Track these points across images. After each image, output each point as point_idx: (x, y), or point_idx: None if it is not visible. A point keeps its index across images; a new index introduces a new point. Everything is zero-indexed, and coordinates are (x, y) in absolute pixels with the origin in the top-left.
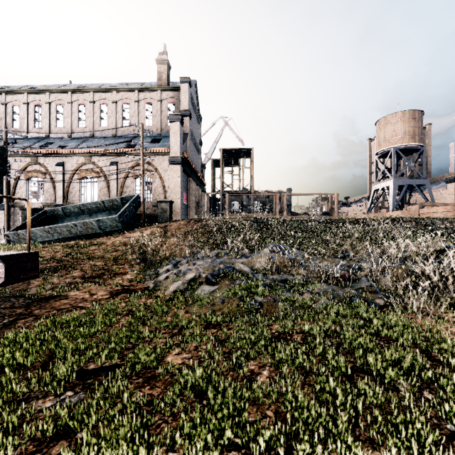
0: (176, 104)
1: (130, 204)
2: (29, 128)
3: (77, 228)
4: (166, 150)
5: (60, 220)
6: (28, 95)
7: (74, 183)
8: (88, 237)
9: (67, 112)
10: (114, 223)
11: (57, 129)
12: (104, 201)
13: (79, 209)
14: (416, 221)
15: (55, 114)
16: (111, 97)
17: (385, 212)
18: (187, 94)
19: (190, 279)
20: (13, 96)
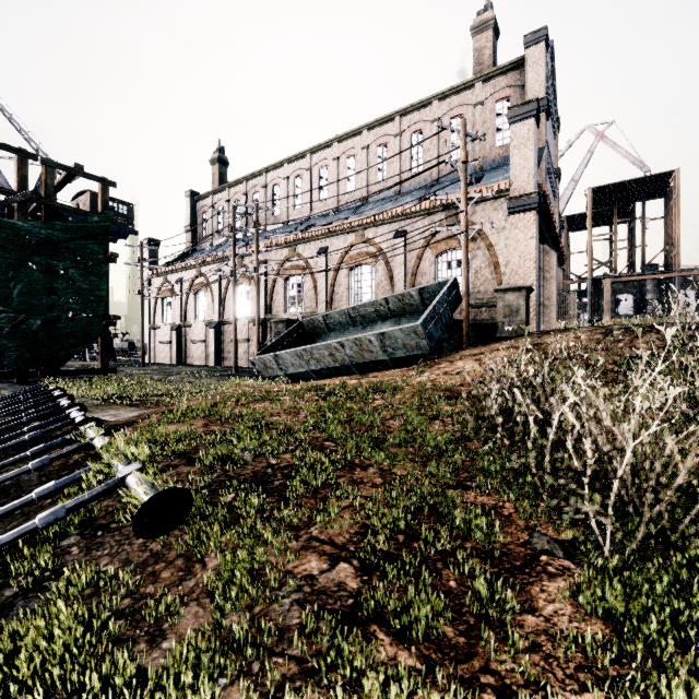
0: (514, 98)
1: (442, 298)
2: (289, 211)
3: (345, 351)
4: (501, 186)
5: (320, 337)
6: (288, 166)
7: (340, 277)
8: (362, 369)
9: (332, 175)
10: (413, 340)
11: (320, 203)
12: (388, 299)
13: (347, 317)
14: None
15: (317, 182)
16: (393, 129)
17: None
18: (540, 66)
19: None
20: (273, 173)
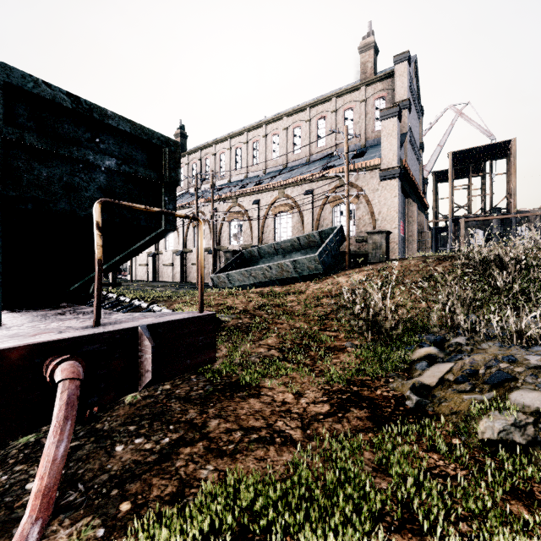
0: (387, 98)
1: (332, 238)
2: (231, 172)
3: (272, 271)
4: (375, 161)
5: (255, 262)
6: (231, 140)
7: (268, 221)
8: (283, 282)
9: (262, 147)
10: (313, 265)
11: (253, 167)
12: (300, 238)
13: (273, 249)
14: None
15: (251, 152)
16: (305, 116)
17: None
18: (404, 77)
19: (533, 410)
20: (220, 145)
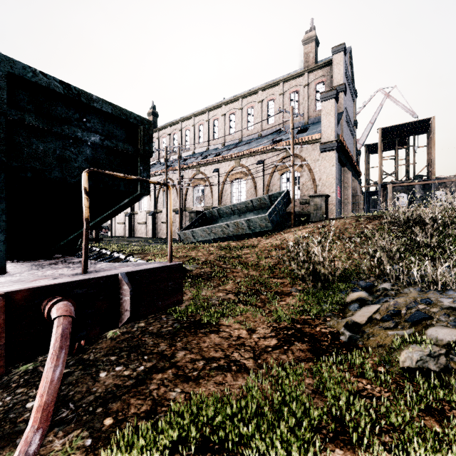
0: (326, 83)
1: (279, 201)
2: (195, 145)
3: (229, 228)
4: (316, 136)
5: (215, 221)
6: (195, 118)
7: (226, 186)
8: (238, 238)
9: (221, 124)
10: (264, 223)
11: (214, 141)
12: (253, 200)
13: (230, 210)
14: None
15: (212, 128)
16: (257, 98)
17: None
18: (341, 65)
19: (445, 343)
20: (185, 122)
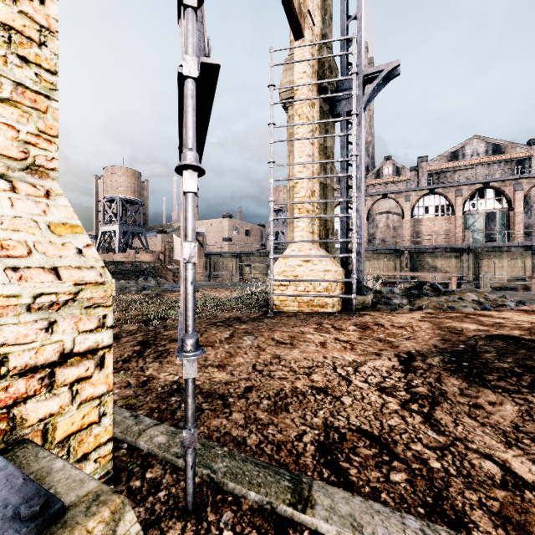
0: None
1: None
2: None
3: None
4: None
5: None
6: None
7: None
8: None
9: None
10: None
11: None
12: None
13: None
14: (132, 263)
15: None
16: None
17: (113, 255)
18: None
19: None
20: None
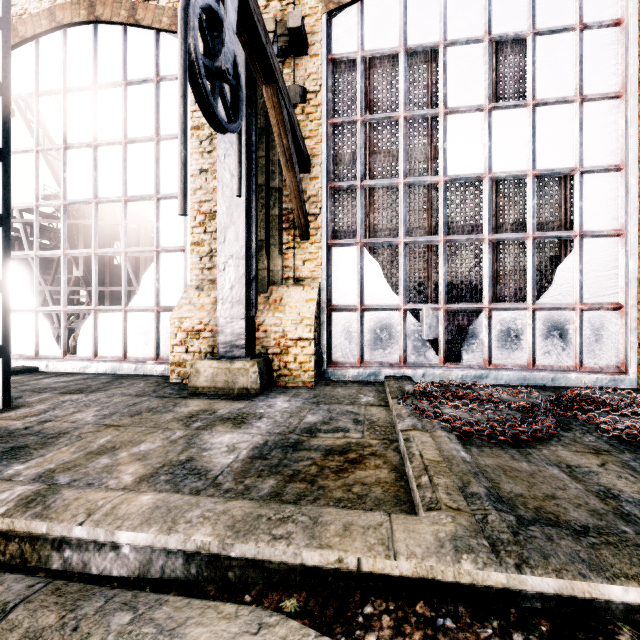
0: None
1: None
2: None
3: None
4: None
5: None
6: None
7: None
8: None
9: None
10: None
11: None
12: None
13: None
14: None
15: None
16: None
17: None
18: None
19: None
20: None
